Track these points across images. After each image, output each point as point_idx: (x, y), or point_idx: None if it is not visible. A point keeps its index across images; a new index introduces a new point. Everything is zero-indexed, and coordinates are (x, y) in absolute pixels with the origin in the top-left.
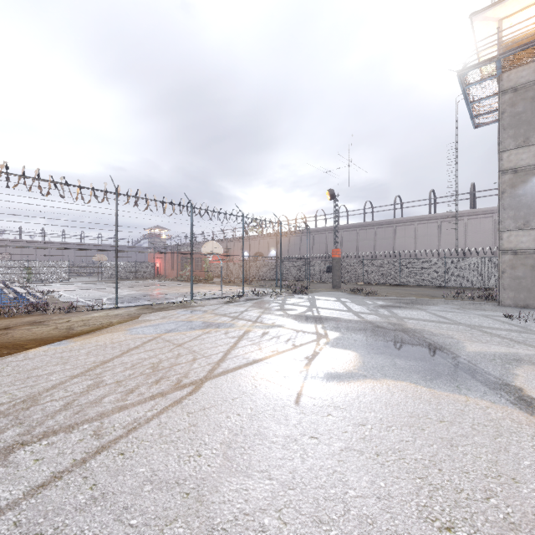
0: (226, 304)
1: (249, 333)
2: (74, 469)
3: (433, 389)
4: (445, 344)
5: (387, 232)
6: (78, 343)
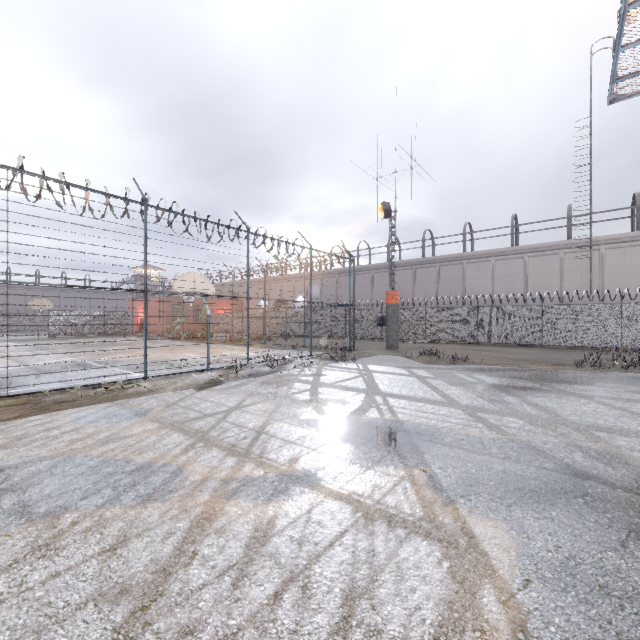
0: (204, 388)
1: (200, 546)
2: None
3: None
4: None
5: (454, 272)
6: None
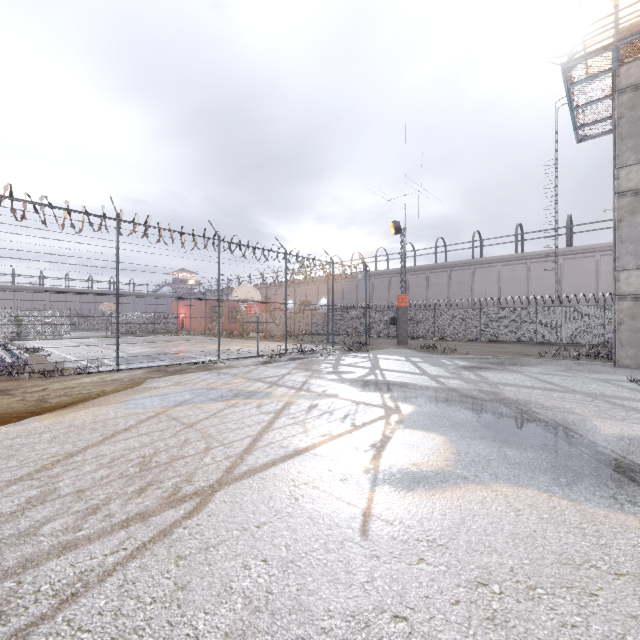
0: (262, 365)
1: (291, 407)
2: None
3: (578, 502)
4: (568, 423)
5: (464, 276)
6: (45, 422)
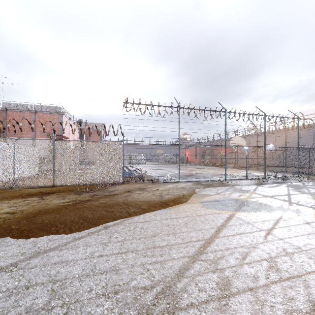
0: (259, 185)
1: None
2: None
3: None
4: None
5: None
6: (172, 210)
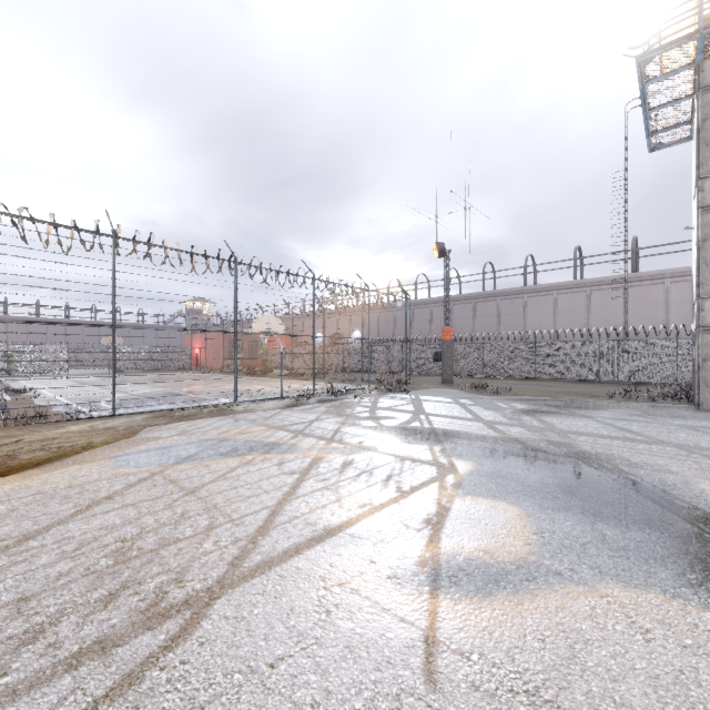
0: (286, 409)
1: (320, 464)
2: None
3: None
4: (669, 487)
5: (515, 306)
6: (6, 487)
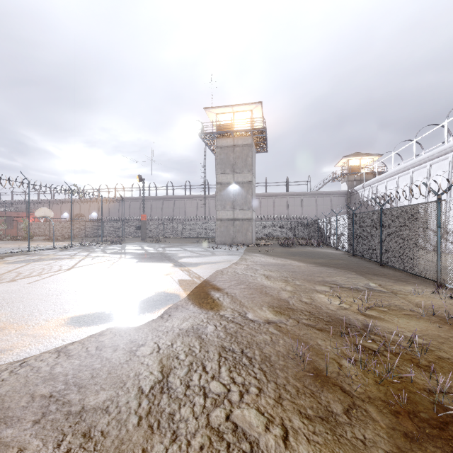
0: (61, 251)
1: (85, 259)
2: (43, 279)
3: (153, 263)
4: (172, 255)
5: (181, 204)
6: None
